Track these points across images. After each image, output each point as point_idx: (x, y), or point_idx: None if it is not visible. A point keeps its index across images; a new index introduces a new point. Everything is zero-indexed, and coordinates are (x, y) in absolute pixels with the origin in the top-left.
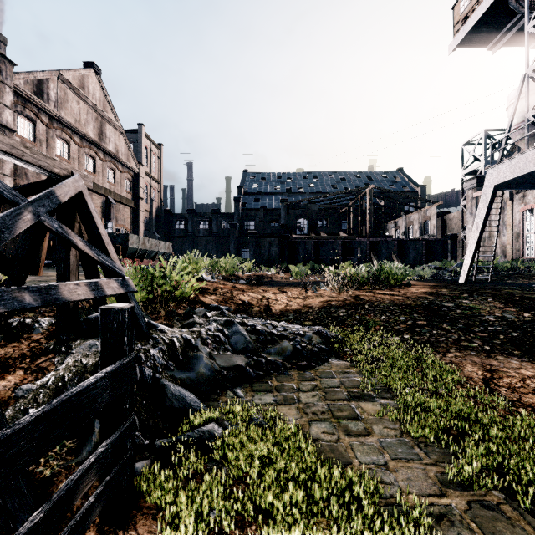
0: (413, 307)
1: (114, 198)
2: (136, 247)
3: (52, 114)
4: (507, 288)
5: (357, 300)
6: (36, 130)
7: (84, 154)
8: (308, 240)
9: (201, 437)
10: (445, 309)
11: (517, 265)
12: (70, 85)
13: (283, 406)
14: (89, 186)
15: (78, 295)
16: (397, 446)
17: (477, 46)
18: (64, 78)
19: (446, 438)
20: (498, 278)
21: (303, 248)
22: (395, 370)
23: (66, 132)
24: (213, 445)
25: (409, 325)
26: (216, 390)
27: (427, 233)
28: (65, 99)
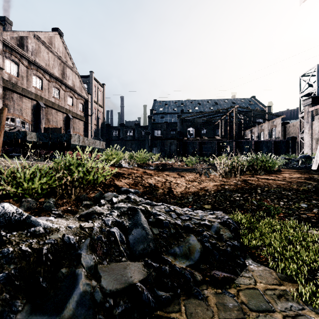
0: (303, 192)
1: (72, 115)
2: (77, 143)
3: (30, 59)
4: None
5: (247, 184)
6: (19, 70)
7: (52, 86)
8: (195, 141)
9: None
10: None
11: None
12: (42, 42)
13: None
14: None
15: None
16: None
17: None
18: (38, 37)
19: None
20: None
21: (192, 146)
22: None
23: (40, 72)
24: None
25: (317, 214)
26: None
27: (274, 136)
28: (39, 51)
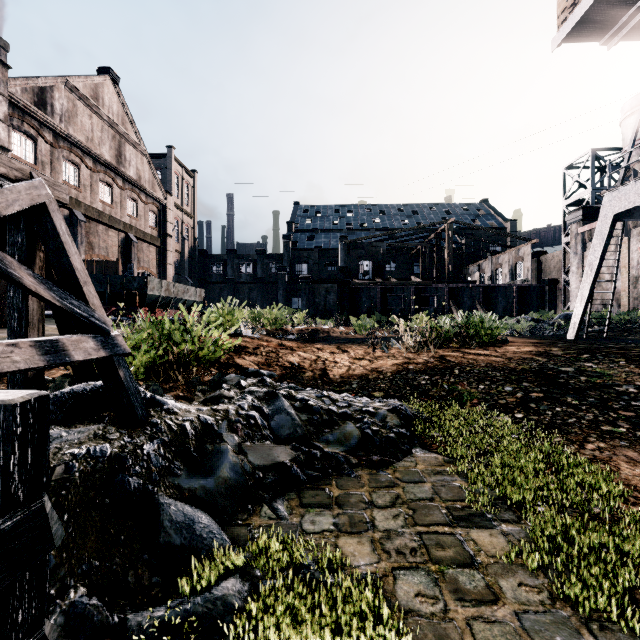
0: (519, 372)
1: (135, 235)
2: (158, 293)
3: (57, 130)
4: (636, 347)
5: (442, 363)
6: (37, 150)
7: (99, 180)
8: (374, 286)
9: (209, 613)
10: (564, 376)
11: (635, 317)
12: (80, 95)
13: (349, 537)
14: (62, 199)
15: (12, 363)
16: (551, 630)
17: (588, 40)
18: (73, 87)
19: (637, 614)
20: (615, 333)
21: (367, 296)
22: (516, 472)
23: (75, 153)
24: (229, 627)
25: (519, 399)
26: (246, 505)
27: (519, 278)
28: (74, 113)
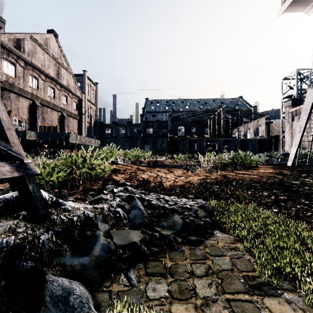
0: (269, 184)
1: (66, 113)
2: (75, 142)
3: (26, 60)
4: None
5: (225, 178)
6: (16, 70)
7: (48, 86)
8: (185, 139)
9: None
10: (295, 186)
11: None
12: (38, 43)
13: (179, 303)
14: None
15: None
16: None
17: (297, 11)
18: (34, 39)
19: None
20: (312, 163)
21: (182, 144)
22: (285, 251)
23: (36, 72)
24: None
25: (273, 200)
26: (110, 274)
27: (259, 135)
28: (35, 52)
